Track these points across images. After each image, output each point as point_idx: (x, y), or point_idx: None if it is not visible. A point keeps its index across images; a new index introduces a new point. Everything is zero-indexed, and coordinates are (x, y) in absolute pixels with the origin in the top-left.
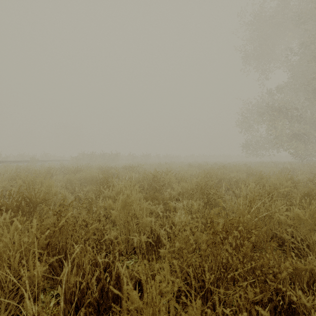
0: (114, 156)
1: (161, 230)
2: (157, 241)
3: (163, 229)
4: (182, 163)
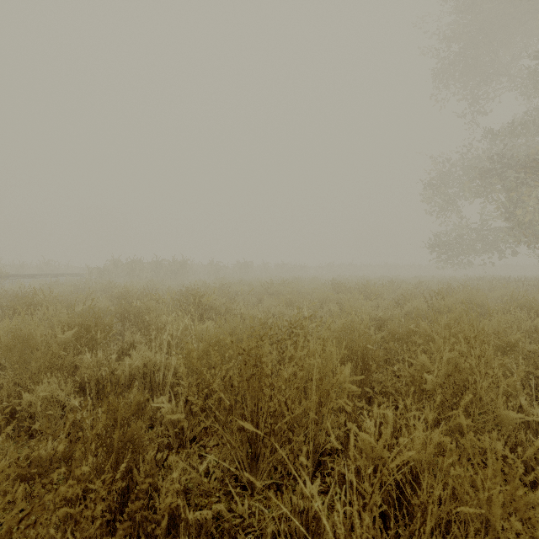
0: (179, 267)
1: None
2: None
3: None
4: (316, 280)
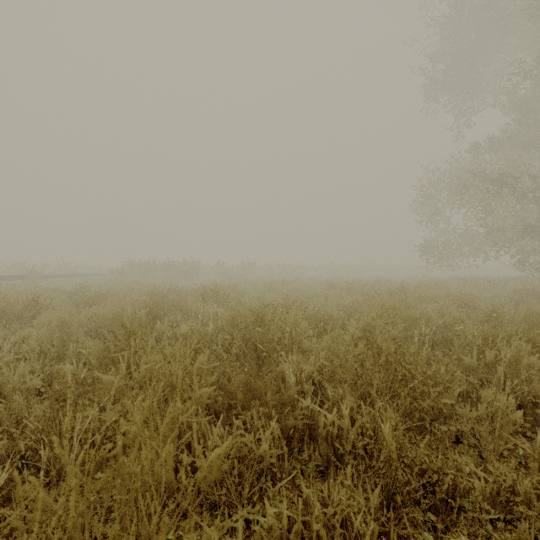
0: (189, 268)
1: None
2: None
3: None
4: (313, 280)
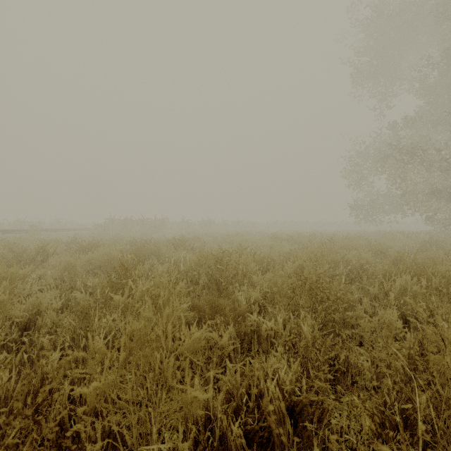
0: (160, 223)
1: (232, 425)
2: (222, 448)
3: (236, 424)
4: (261, 233)
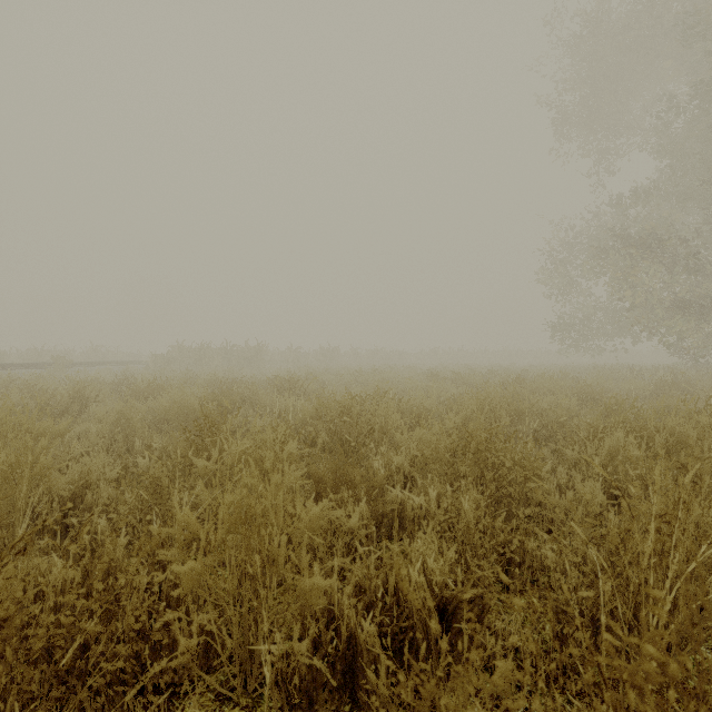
0: (254, 353)
1: (363, 620)
2: (349, 653)
3: (368, 619)
4: (412, 369)
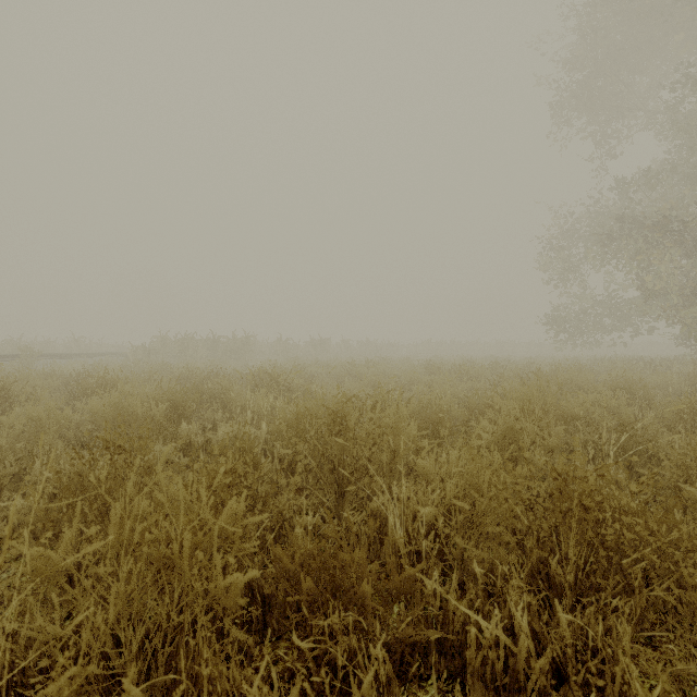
0: (241, 345)
1: None
2: None
3: None
4: (407, 360)
